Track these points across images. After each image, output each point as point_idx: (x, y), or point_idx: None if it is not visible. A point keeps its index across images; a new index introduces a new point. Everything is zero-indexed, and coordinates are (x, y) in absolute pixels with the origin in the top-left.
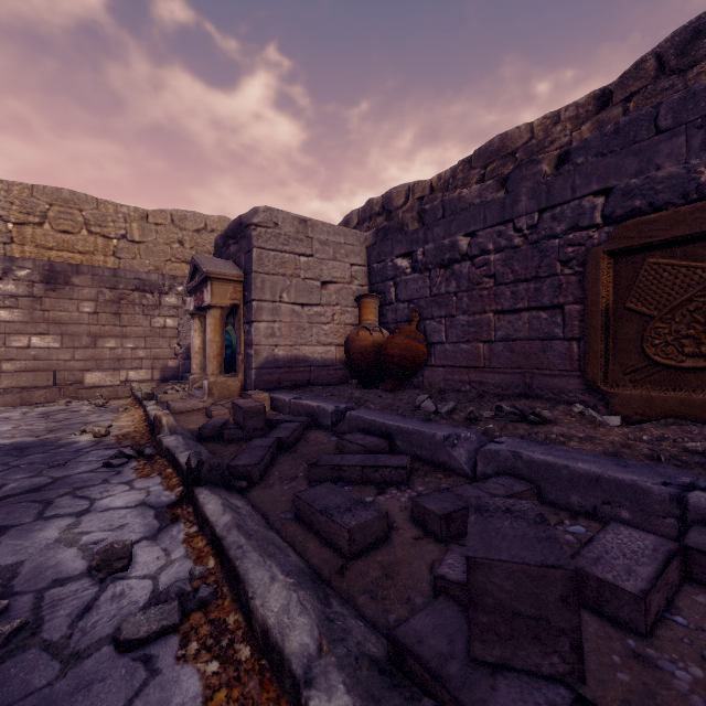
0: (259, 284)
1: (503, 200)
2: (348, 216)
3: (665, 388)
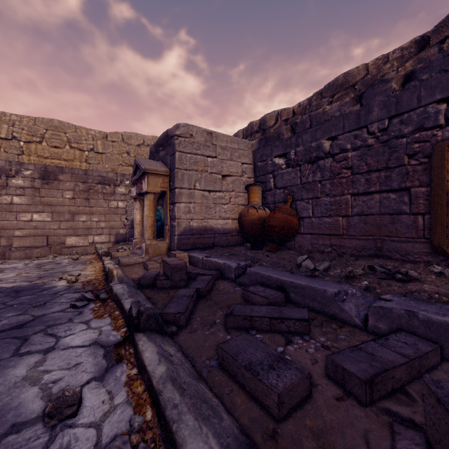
0: (180, 176)
1: (359, 111)
2: (236, 134)
3: None
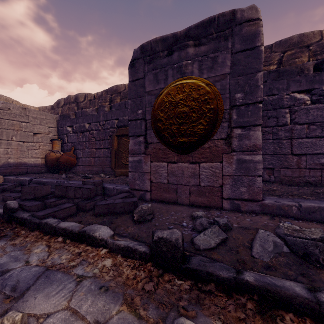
0: (0, 132)
1: (97, 115)
2: (59, 100)
3: (124, 169)
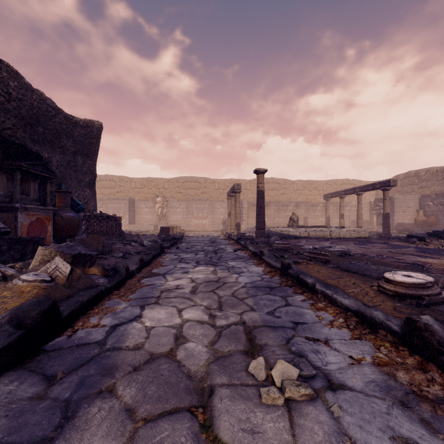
0: (396, 209)
1: None
2: (397, 175)
3: None
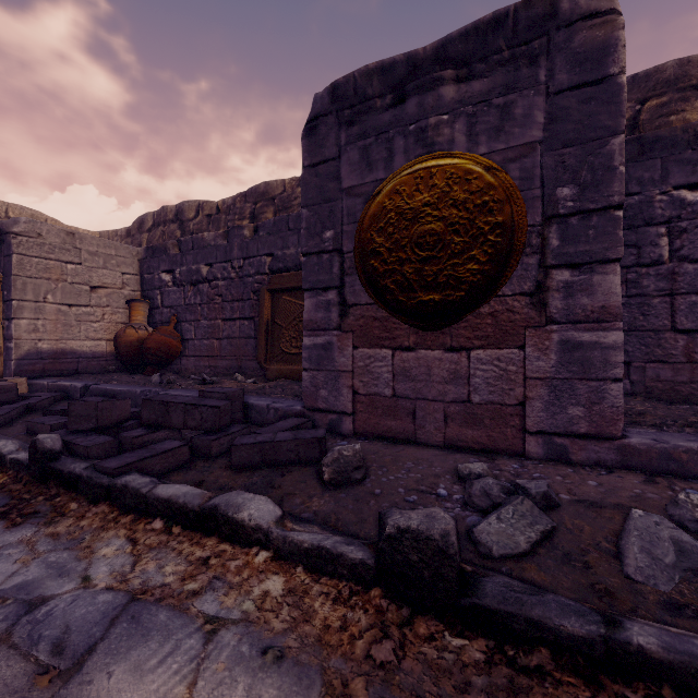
0: (20, 285)
1: (226, 246)
2: (143, 217)
3: (287, 364)
